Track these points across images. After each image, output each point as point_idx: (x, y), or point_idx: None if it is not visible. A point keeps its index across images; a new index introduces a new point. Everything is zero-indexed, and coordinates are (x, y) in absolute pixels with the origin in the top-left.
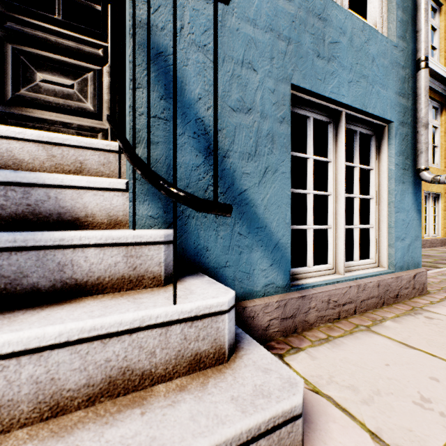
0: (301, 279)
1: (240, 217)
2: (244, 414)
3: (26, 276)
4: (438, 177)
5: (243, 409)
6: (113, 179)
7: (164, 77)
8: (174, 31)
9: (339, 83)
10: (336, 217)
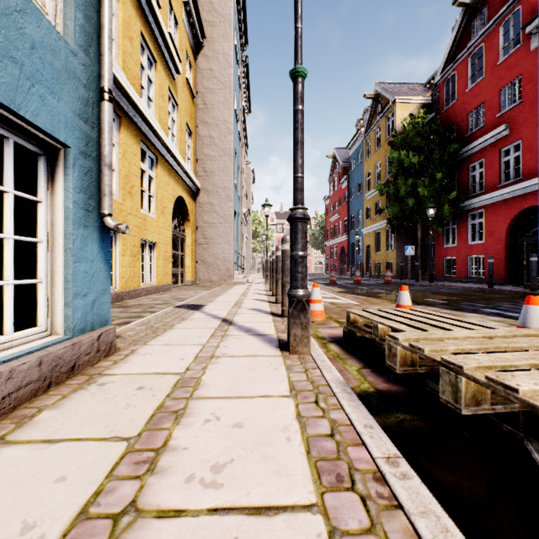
0: None
1: None
2: None
3: None
4: (120, 226)
5: None
6: None
7: None
8: None
9: None
10: None
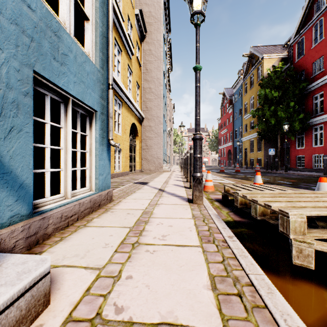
0: (41, 207)
1: None
2: (15, 285)
3: None
4: (116, 144)
5: (13, 284)
6: None
7: None
8: None
9: (68, 81)
10: (66, 163)
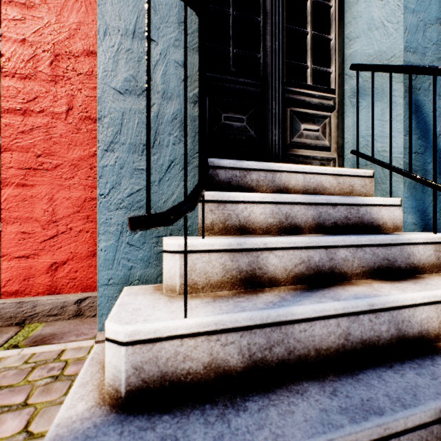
0: None
1: None
2: None
3: (396, 260)
4: None
5: None
6: (393, 198)
7: (420, 123)
8: None
9: None
10: None
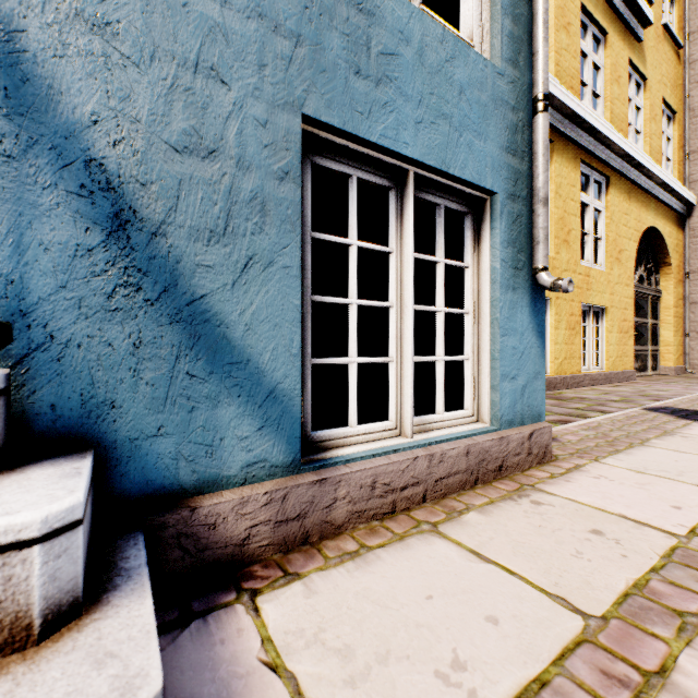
0: (335, 448)
1: (192, 345)
2: None
3: None
4: (559, 281)
5: None
6: None
7: (5, 73)
8: None
9: (397, 123)
10: (401, 344)
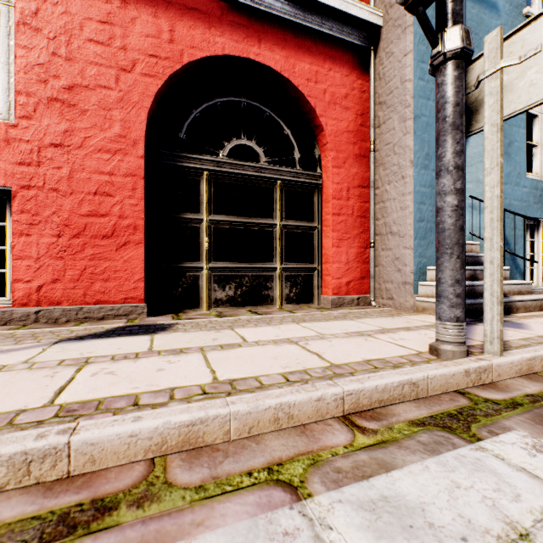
0: None
1: (513, 264)
2: None
3: None
4: None
5: None
6: None
7: None
8: (524, 227)
9: (541, 211)
10: (537, 264)
